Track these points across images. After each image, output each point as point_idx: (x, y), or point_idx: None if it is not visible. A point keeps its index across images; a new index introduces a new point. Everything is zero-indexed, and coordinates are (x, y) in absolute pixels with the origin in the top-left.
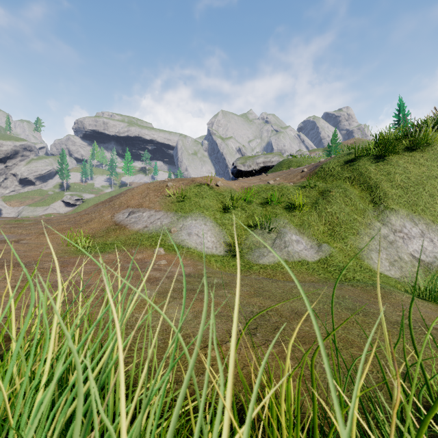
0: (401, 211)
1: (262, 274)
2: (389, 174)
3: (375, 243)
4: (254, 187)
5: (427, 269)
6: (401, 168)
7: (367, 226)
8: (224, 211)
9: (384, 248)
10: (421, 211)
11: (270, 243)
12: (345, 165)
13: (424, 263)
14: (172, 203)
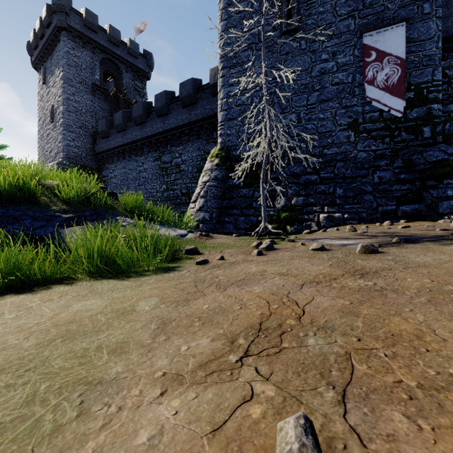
0: None
1: None
2: None
3: None
4: None
5: None
6: None
7: None
8: None
9: None
10: None
11: None
12: None
13: None
14: None
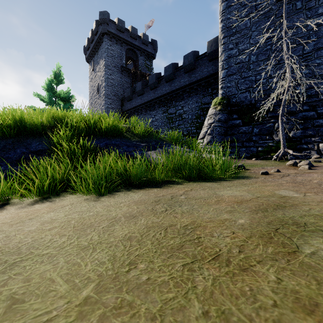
0: None
1: None
2: None
3: None
4: None
5: None
6: None
7: None
8: None
9: None
10: None
11: None
12: None
13: None
14: None
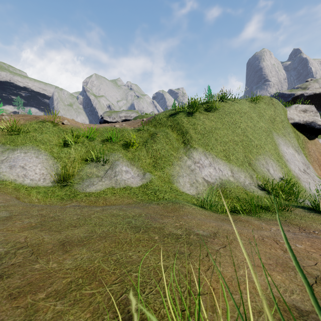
0: (199, 149)
1: (84, 202)
2: (194, 124)
3: (182, 171)
4: (101, 128)
5: (211, 187)
6: (201, 121)
7: (179, 159)
8: (64, 146)
9: (188, 174)
10: (210, 149)
11: (103, 173)
12: (169, 117)
13: (210, 183)
14: (2, 136)
